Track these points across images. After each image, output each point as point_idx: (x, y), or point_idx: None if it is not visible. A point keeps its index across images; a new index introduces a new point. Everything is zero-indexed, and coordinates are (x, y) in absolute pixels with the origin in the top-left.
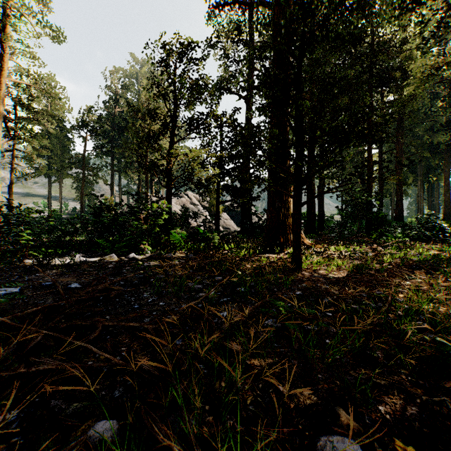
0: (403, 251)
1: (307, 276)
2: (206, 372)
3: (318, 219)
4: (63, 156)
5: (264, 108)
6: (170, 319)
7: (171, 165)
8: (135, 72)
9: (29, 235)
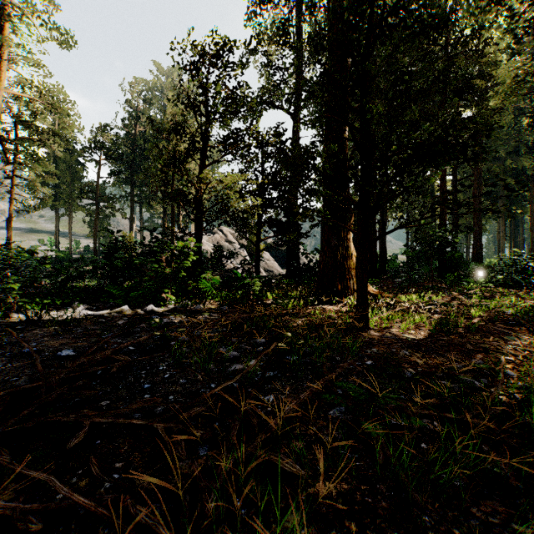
0: (493, 302)
1: (377, 337)
2: (244, 513)
3: (379, 260)
4: (73, 184)
5: (320, 117)
6: (192, 412)
7: (201, 194)
8: (160, 85)
9: (18, 282)
